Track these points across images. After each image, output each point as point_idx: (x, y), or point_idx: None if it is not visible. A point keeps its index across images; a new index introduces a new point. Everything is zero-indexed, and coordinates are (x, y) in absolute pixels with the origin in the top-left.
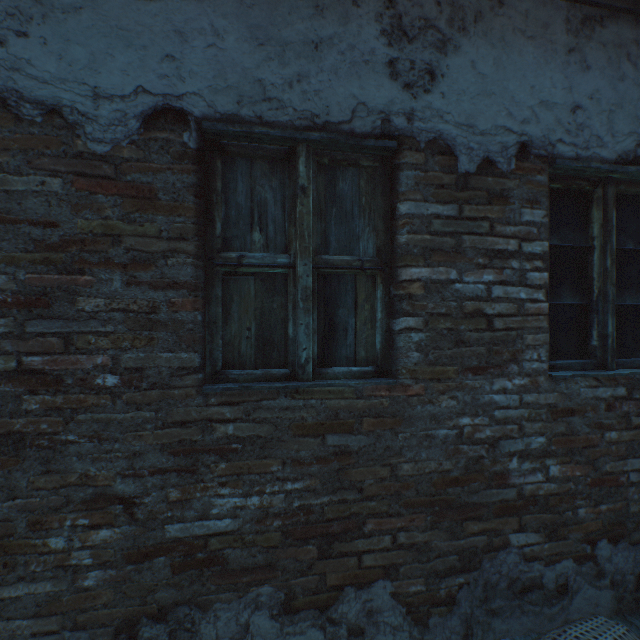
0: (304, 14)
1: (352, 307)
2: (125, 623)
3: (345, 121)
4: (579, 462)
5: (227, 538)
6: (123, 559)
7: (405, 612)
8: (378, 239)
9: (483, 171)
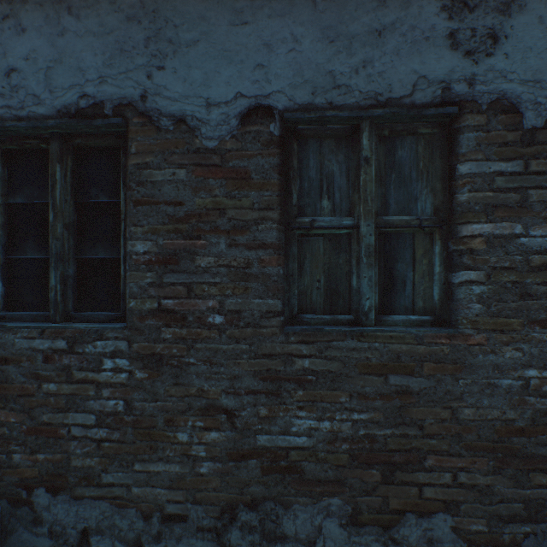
0: (368, 8)
1: (410, 262)
2: (228, 506)
3: (406, 95)
4: None
5: (303, 452)
6: (226, 456)
7: None
8: (436, 199)
9: None
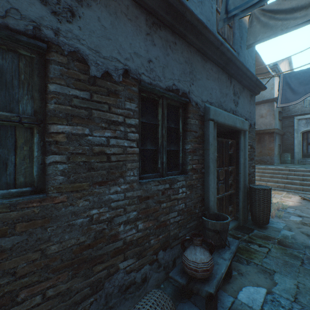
0: None
1: (12, 148)
2: None
3: None
4: (151, 219)
5: None
6: None
7: None
8: (35, 104)
9: (105, 78)
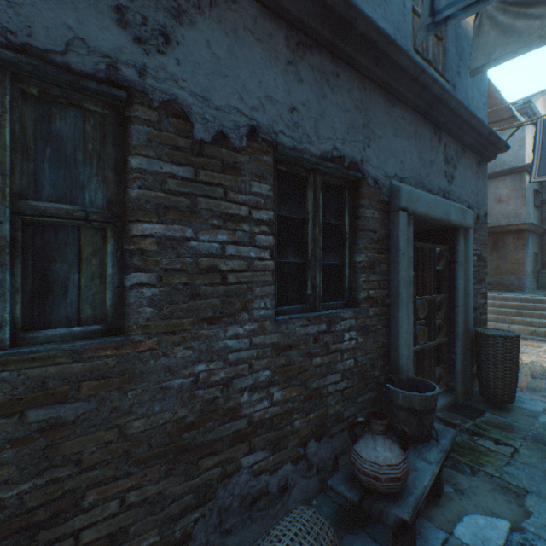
0: None
1: (75, 261)
2: None
3: (57, 51)
4: (296, 385)
5: None
6: None
7: None
8: (109, 190)
9: (218, 142)
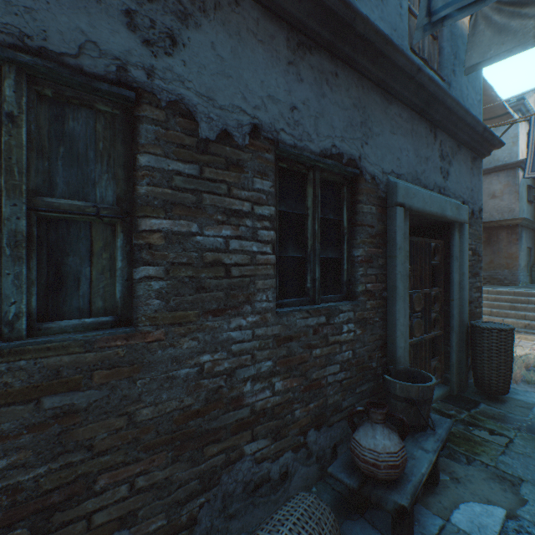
0: None
1: (87, 255)
2: None
3: (70, 54)
4: (296, 375)
5: None
6: None
7: None
8: (118, 187)
9: (222, 140)
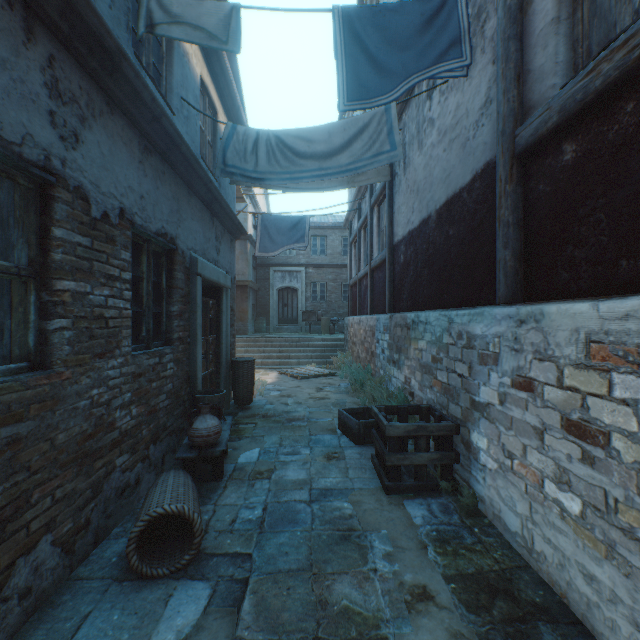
0: None
1: (9, 309)
2: None
3: (18, 143)
4: (144, 403)
5: None
6: None
7: (61, 551)
8: (33, 251)
9: (105, 220)
